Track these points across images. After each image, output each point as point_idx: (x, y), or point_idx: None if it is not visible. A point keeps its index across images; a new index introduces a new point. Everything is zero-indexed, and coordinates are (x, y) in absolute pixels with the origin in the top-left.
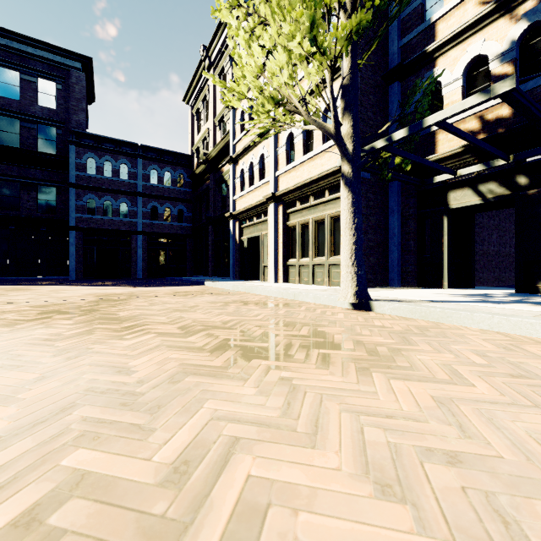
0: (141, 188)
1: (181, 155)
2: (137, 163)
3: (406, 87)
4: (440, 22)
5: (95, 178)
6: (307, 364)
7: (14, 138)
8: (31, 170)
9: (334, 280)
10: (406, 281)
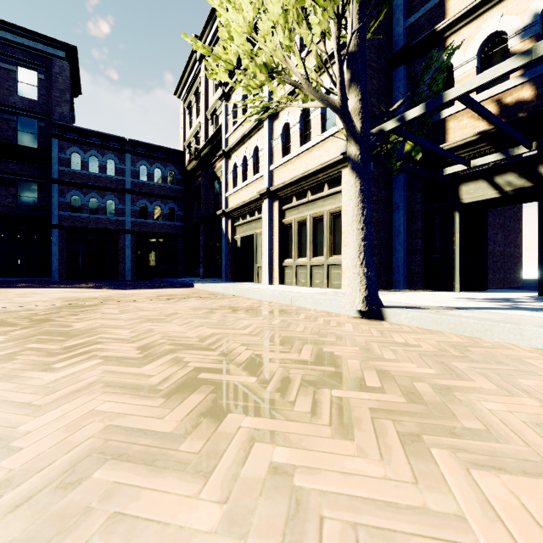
0: (129, 185)
1: (172, 150)
2: (125, 159)
3: (412, 71)
4: None
5: (79, 174)
6: (316, 426)
7: None
8: (10, 164)
9: (334, 282)
10: (412, 283)
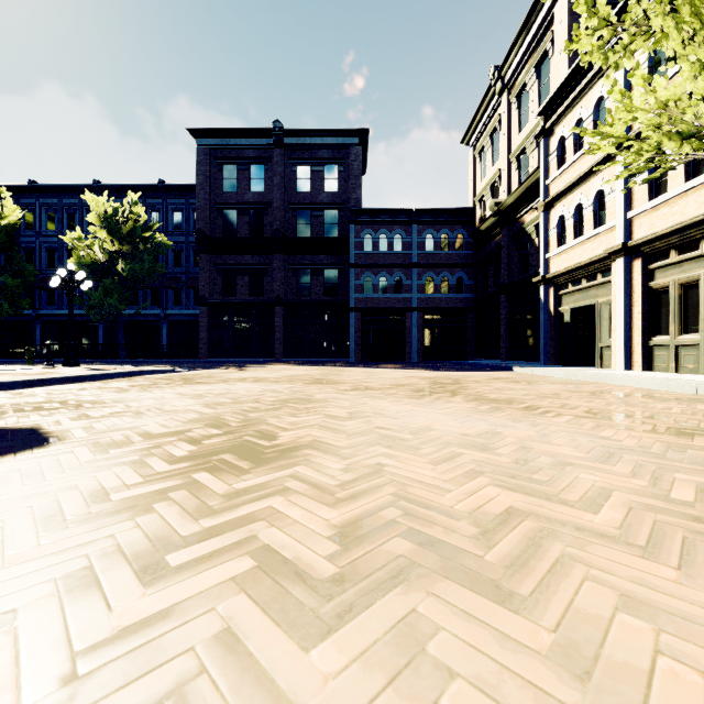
0: (416, 259)
1: (460, 210)
2: (411, 231)
3: None
4: None
5: (371, 255)
6: None
7: (307, 228)
8: (319, 256)
9: None
10: None
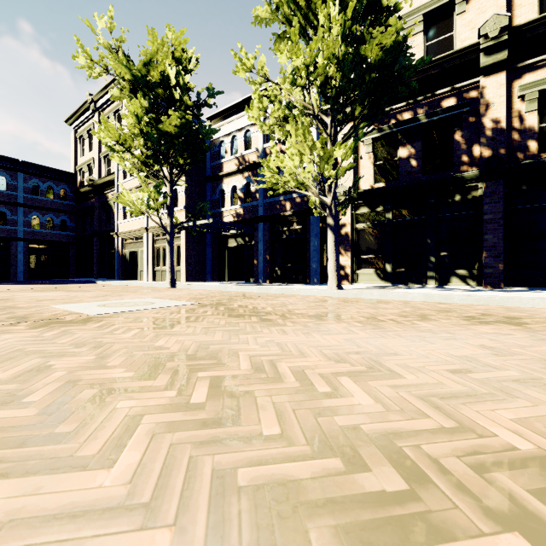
0: (22, 200)
1: (64, 172)
2: (17, 176)
3: (214, 186)
4: (225, 163)
5: None
6: (140, 292)
7: None
8: None
9: (179, 278)
10: (214, 279)
